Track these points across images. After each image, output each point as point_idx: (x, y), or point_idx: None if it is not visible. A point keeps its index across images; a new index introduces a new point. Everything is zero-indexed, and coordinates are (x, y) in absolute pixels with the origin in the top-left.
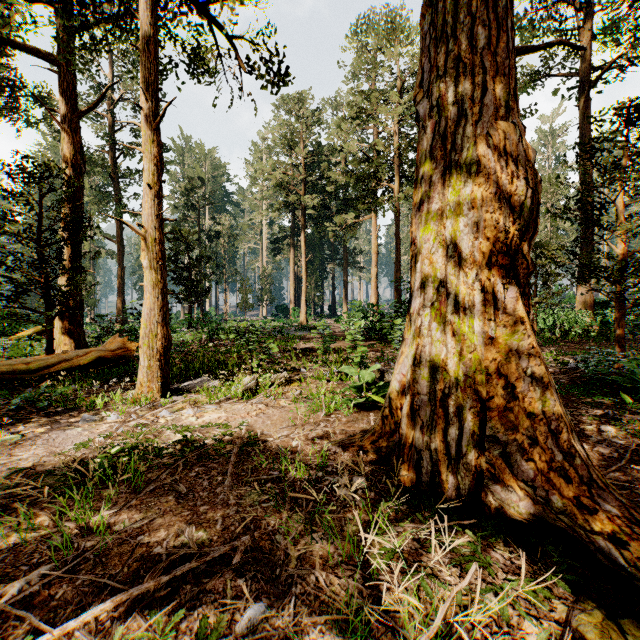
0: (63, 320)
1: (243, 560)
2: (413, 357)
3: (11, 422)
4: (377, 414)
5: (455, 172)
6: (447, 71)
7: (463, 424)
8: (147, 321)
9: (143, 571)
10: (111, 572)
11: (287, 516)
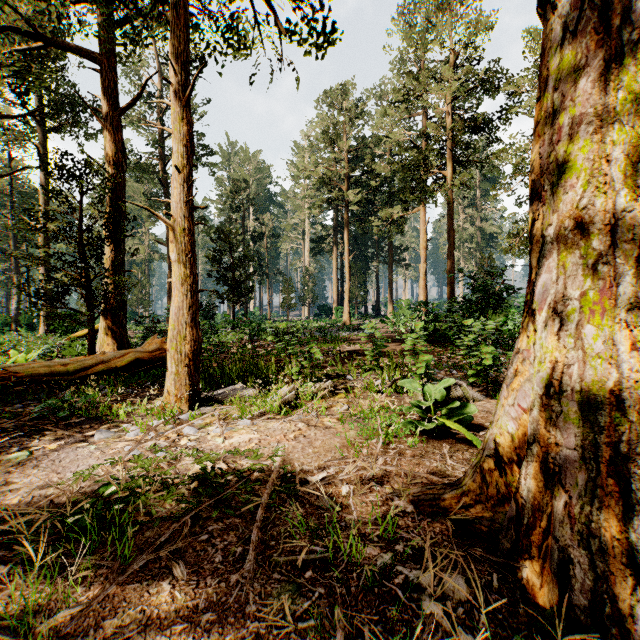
0: (106, 320)
1: None
2: (545, 382)
3: (29, 433)
4: (452, 446)
5: (631, 61)
6: None
7: None
8: (175, 321)
9: None
10: None
11: None
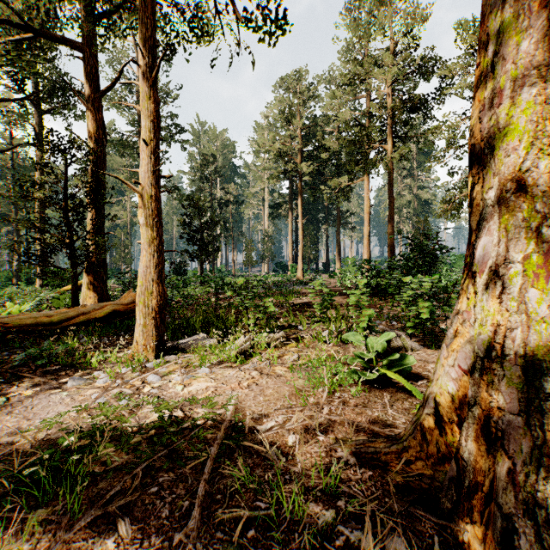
0: (89, 276)
1: None
2: (487, 345)
3: (10, 380)
4: (393, 395)
5: None
6: None
7: None
8: (143, 279)
9: None
10: None
11: None
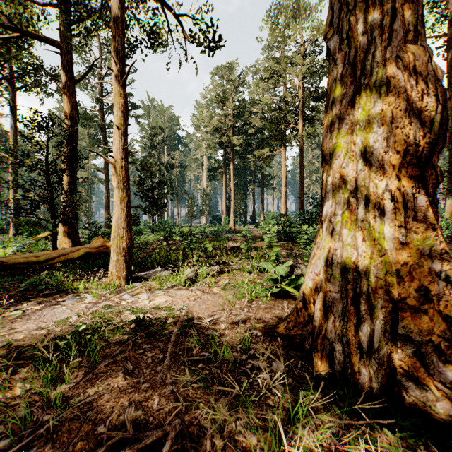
0: (64, 226)
1: (173, 447)
2: (325, 259)
3: (19, 300)
4: (290, 302)
5: (365, 94)
6: (357, 5)
7: (375, 322)
8: (116, 227)
9: (85, 451)
10: (58, 450)
11: (214, 400)
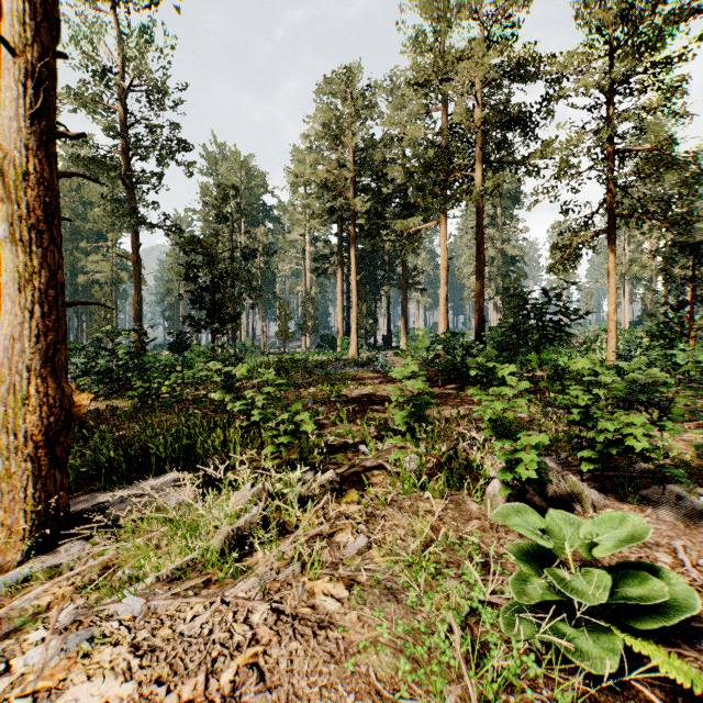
0: None
1: None
2: None
3: None
4: None
5: None
6: None
7: None
8: (5, 366)
9: None
10: None
11: None
